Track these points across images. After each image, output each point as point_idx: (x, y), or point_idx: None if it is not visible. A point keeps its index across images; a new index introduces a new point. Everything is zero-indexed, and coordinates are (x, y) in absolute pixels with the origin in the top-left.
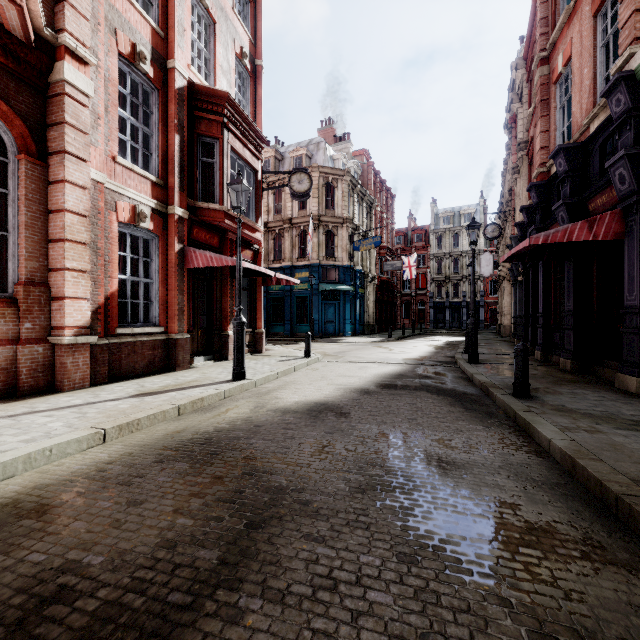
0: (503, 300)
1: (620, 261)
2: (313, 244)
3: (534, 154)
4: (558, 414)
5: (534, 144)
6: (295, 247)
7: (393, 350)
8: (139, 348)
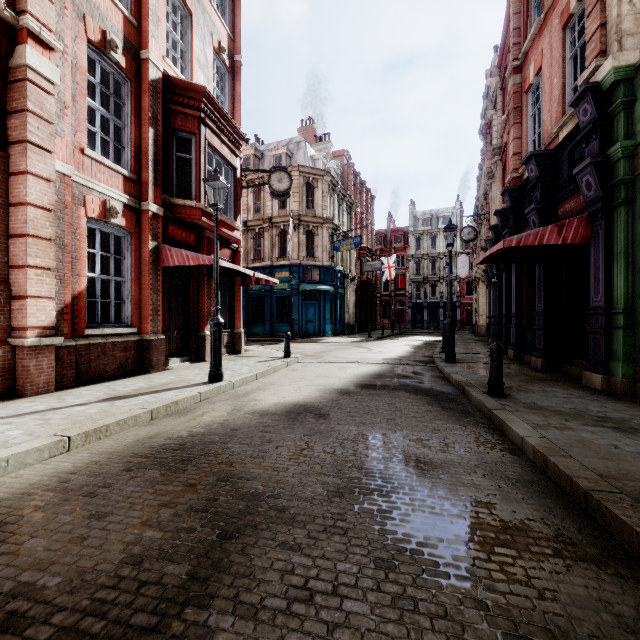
0: (478, 301)
1: (587, 264)
2: (293, 244)
3: (507, 160)
4: (530, 412)
5: (507, 150)
6: (275, 246)
7: (373, 350)
8: (110, 350)
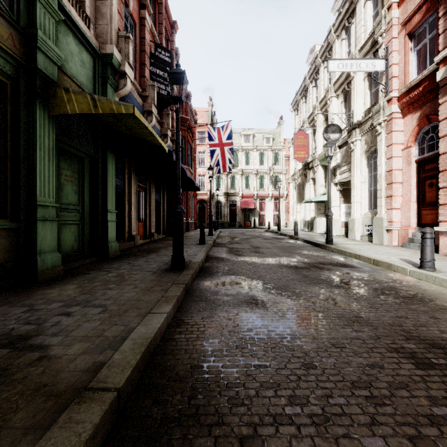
0: None
1: None
2: None
3: None
4: (36, 394)
5: None
6: None
7: None
8: None
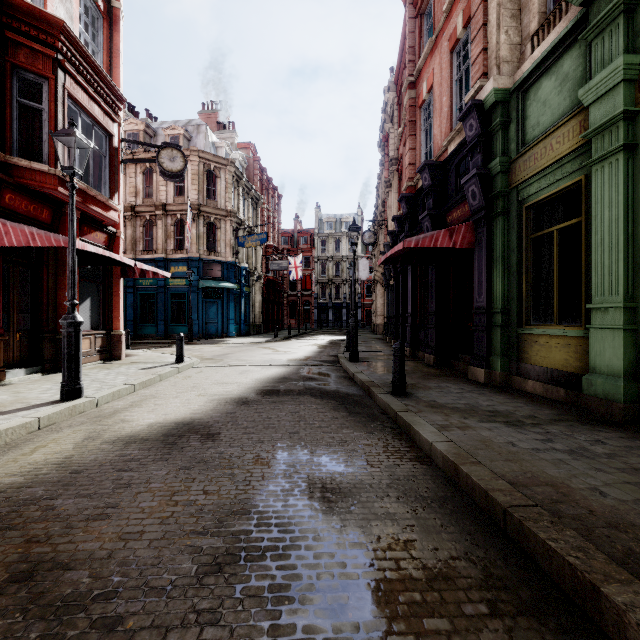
0: (377, 302)
1: (470, 268)
2: (192, 236)
3: (403, 170)
4: (432, 411)
5: (403, 161)
6: (170, 237)
7: (278, 351)
8: None
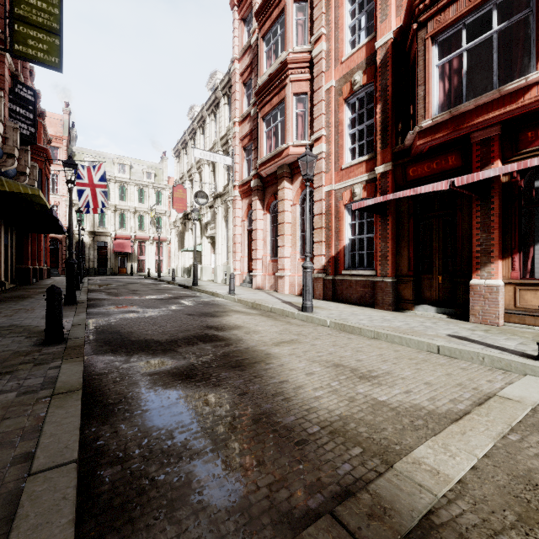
0: None
1: None
2: None
3: None
4: None
5: None
6: None
7: None
8: (354, 285)
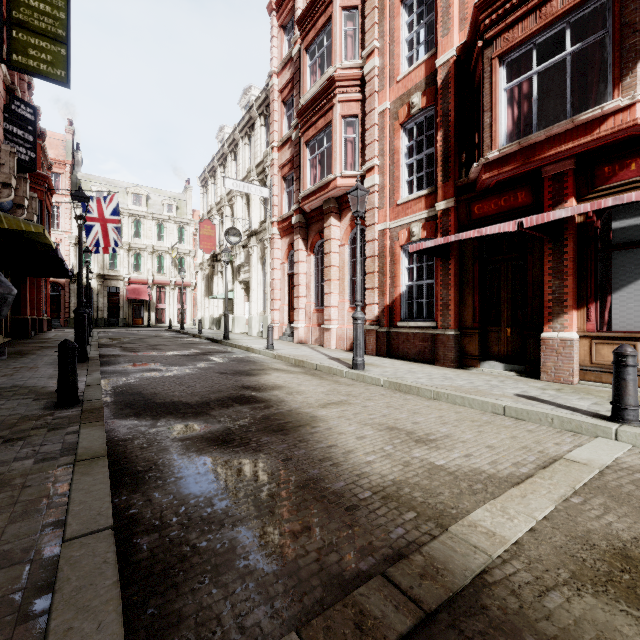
0: None
1: None
2: None
3: None
4: None
5: None
6: None
7: None
8: (412, 338)
